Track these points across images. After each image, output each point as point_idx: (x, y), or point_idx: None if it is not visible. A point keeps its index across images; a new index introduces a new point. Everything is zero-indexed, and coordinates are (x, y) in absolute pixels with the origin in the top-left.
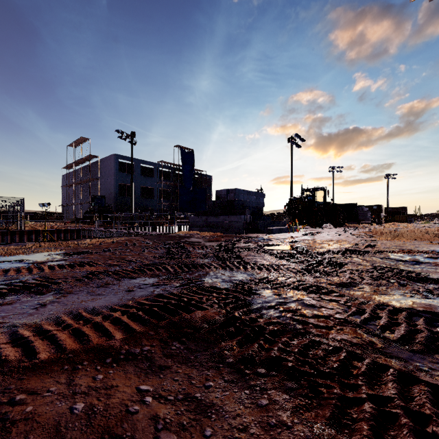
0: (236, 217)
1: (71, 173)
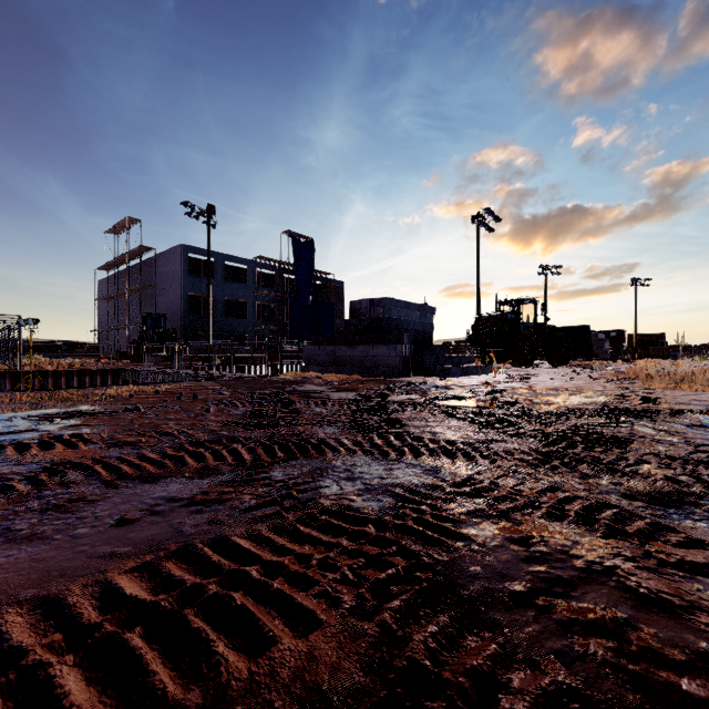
0: (387, 348)
1: (112, 278)
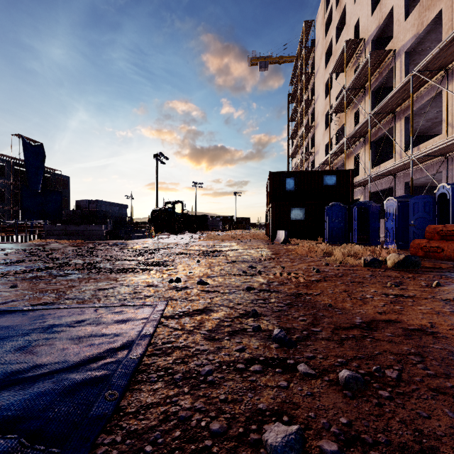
0: (98, 226)
1: None
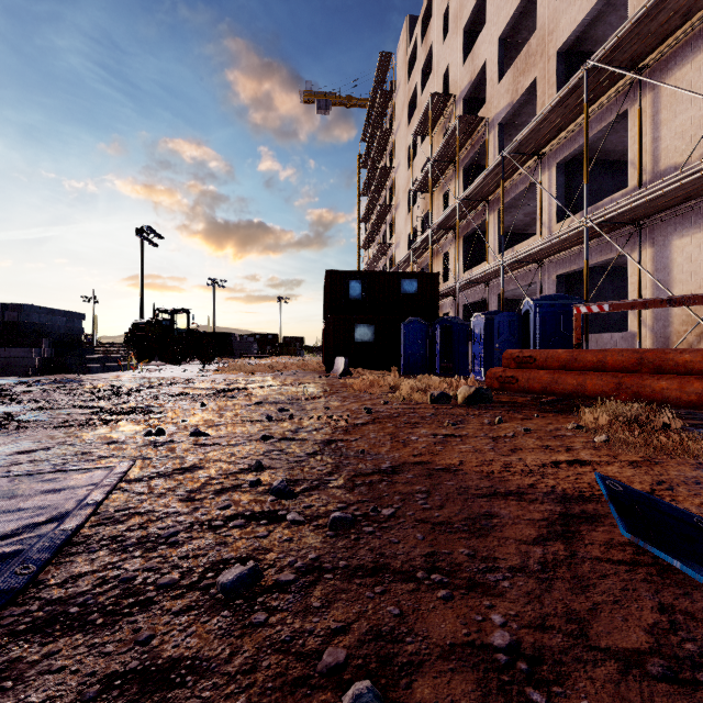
0: (23, 351)
1: None
